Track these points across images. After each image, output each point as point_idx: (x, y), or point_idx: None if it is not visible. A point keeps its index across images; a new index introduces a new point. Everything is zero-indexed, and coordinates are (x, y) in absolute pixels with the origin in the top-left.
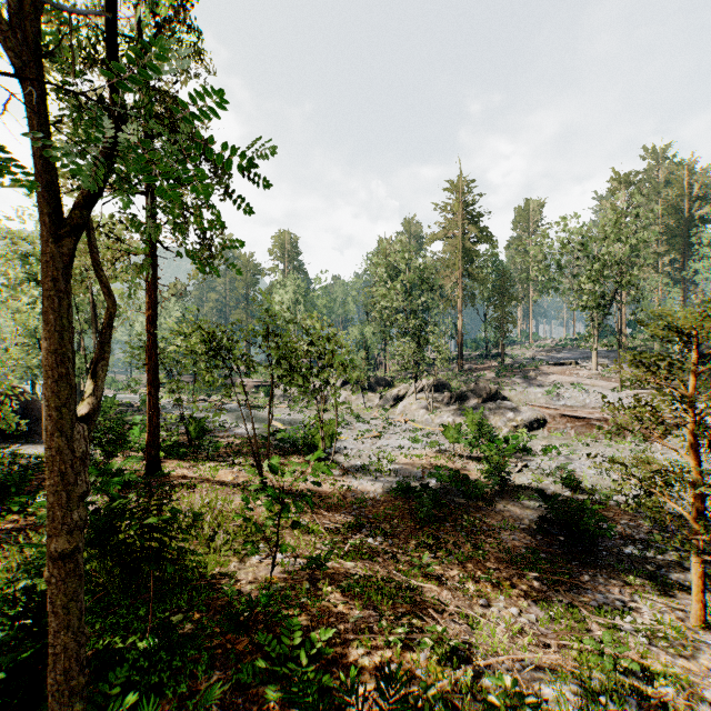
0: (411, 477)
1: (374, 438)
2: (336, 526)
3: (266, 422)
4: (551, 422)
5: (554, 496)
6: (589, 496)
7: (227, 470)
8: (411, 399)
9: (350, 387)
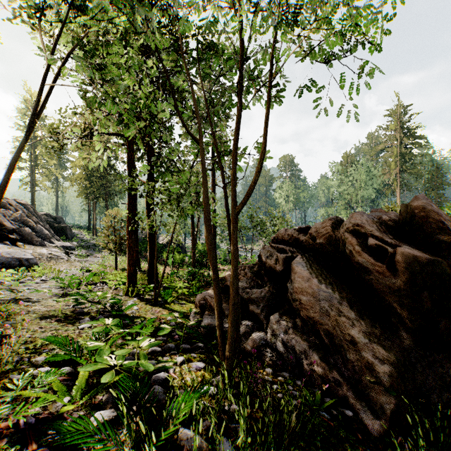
0: None
1: None
2: None
3: None
4: None
5: None
6: None
7: None
8: None
9: None
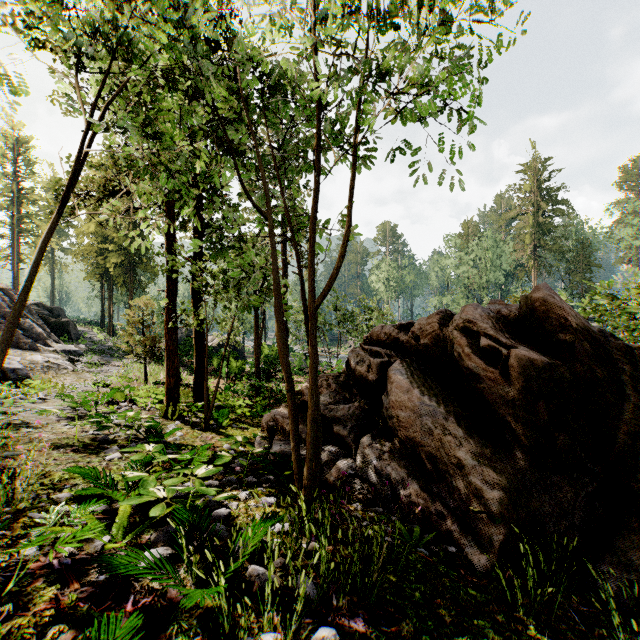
0: None
1: None
2: None
3: None
4: None
5: None
6: None
7: None
8: None
9: None
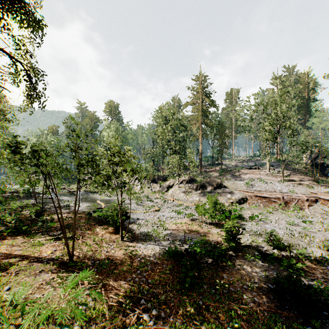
0: (177, 240)
1: (156, 211)
2: (119, 300)
3: (95, 202)
4: (250, 199)
5: (270, 255)
6: (290, 253)
7: (50, 244)
8: (176, 187)
9: (144, 180)
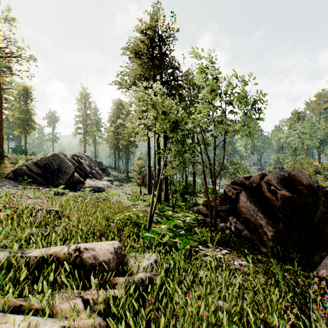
0: None
1: None
2: None
3: None
4: None
5: None
6: None
7: None
8: None
9: None
